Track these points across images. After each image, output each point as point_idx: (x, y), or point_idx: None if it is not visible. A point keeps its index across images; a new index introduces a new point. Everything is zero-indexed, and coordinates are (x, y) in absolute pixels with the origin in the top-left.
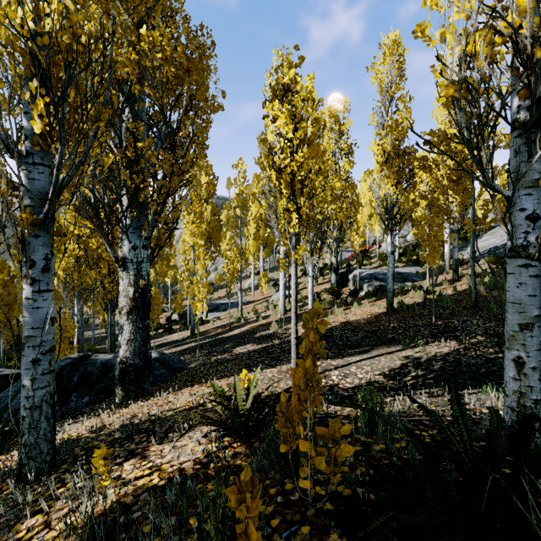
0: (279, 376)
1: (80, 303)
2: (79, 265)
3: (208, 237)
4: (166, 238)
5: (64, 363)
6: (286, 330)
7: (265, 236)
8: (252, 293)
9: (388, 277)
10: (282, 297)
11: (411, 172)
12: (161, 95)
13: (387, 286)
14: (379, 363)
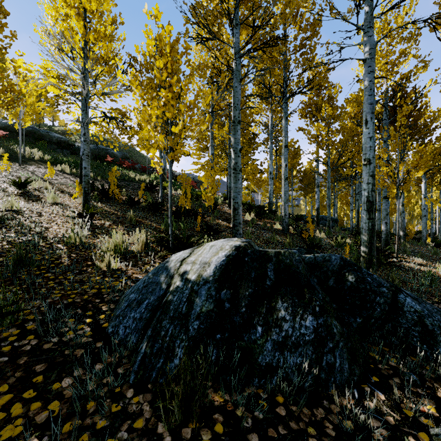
0: None
1: None
2: None
3: None
4: None
5: None
6: None
7: None
8: None
9: None
10: None
11: None
12: None
13: None
14: None
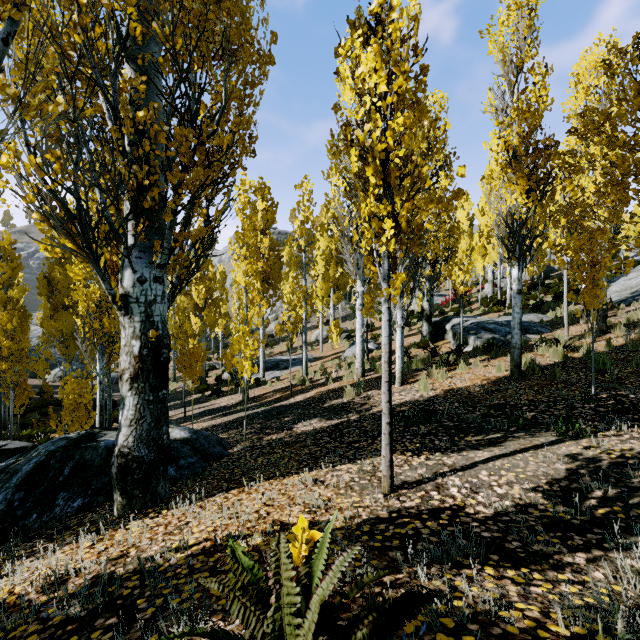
0: (361, 481)
1: (104, 360)
2: (102, 311)
3: (265, 278)
4: (193, 268)
5: (55, 446)
6: (367, 400)
7: (335, 276)
8: (320, 347)
9: (513, 327)
10: (360, 353)
11: (549, 175)
12: (172, 28)
13: (512, 339)
14: (526, 467)
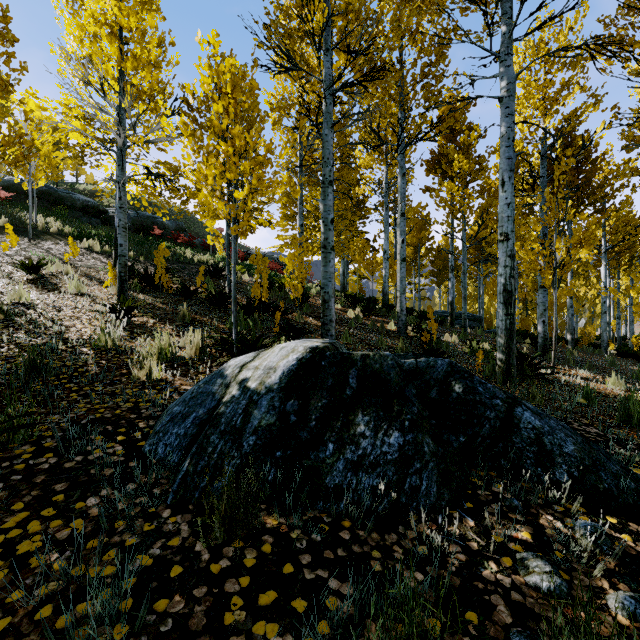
0: None
1: None
2: None
3: None
4: None
5: None
6: None
7: None
8: None
9: None
10: None
11: None
12: None
13: None
14: None
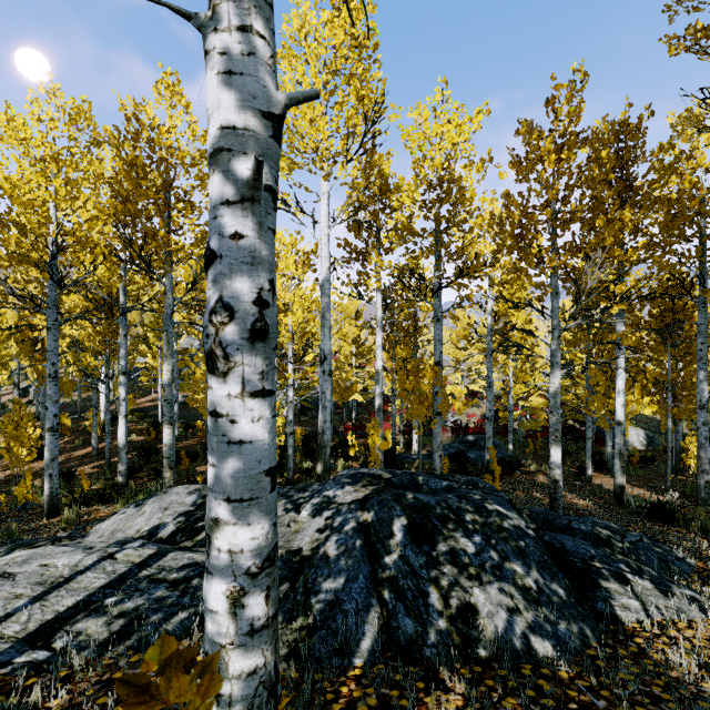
0: None
1: None
2: None
3: None
4: None
5: None
6: None
7: None
8: None
9: None
10: None
11: None
12: None
13: None
14: None
